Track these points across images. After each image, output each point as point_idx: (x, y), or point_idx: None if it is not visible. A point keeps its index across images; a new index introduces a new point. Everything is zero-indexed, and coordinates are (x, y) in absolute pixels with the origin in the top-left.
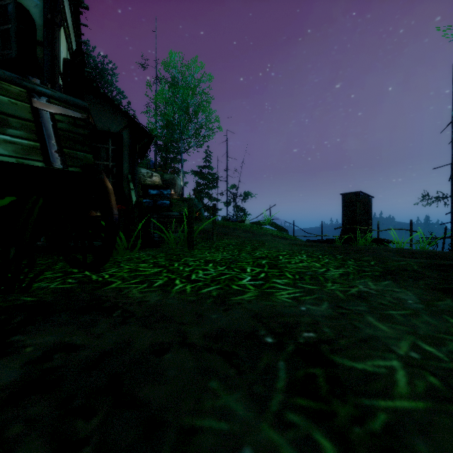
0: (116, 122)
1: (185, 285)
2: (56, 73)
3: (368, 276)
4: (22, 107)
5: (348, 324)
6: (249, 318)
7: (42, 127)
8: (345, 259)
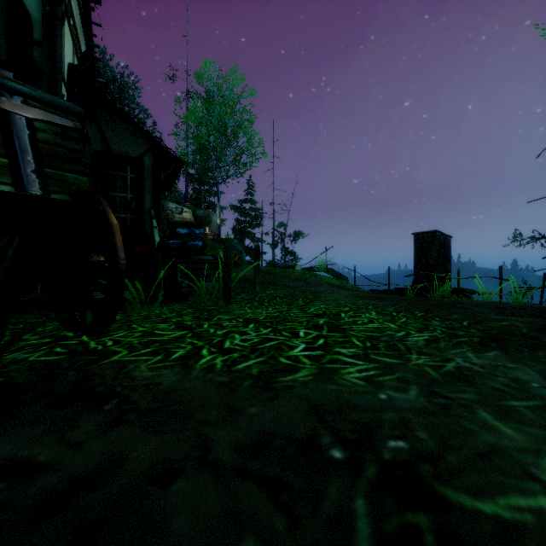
0: (136, 144)
1: (215, 357)
2: (57, 81)
3: (465, 343)
4: None
5: (454, 425)
6: (305, 414)
7: (12, 137)
8: (427, 317)
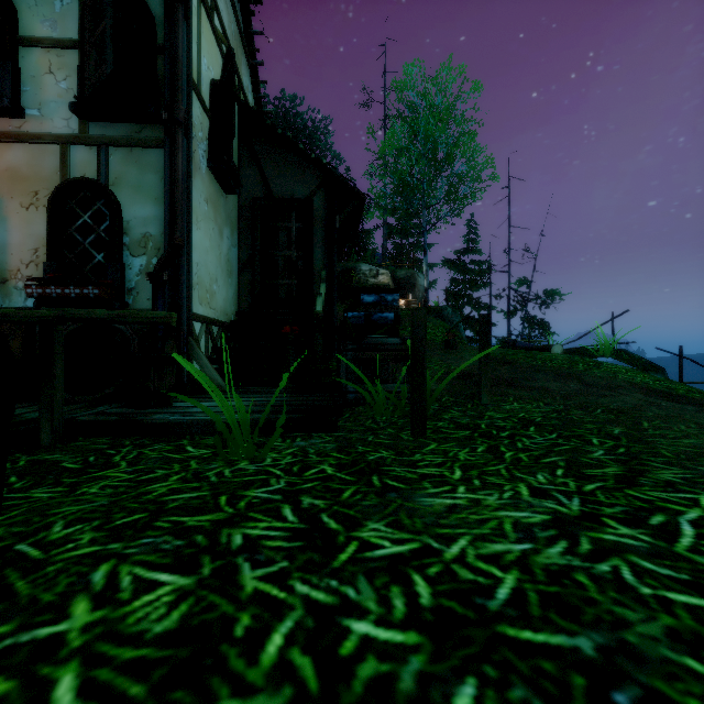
0: (303, 181)
1: None
2: (176, 90)
3: None
4: None
5: None
6: None
7: None
8: None
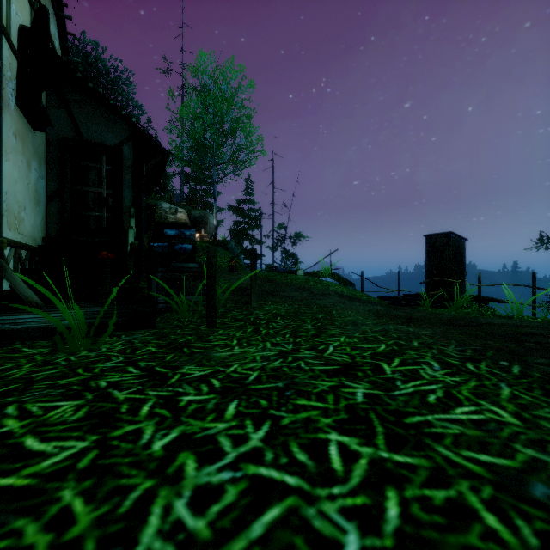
0: (113, 131)
1: None
2: None
3: None
4: None
5: None
6: None
7: None
8: (541, 382)
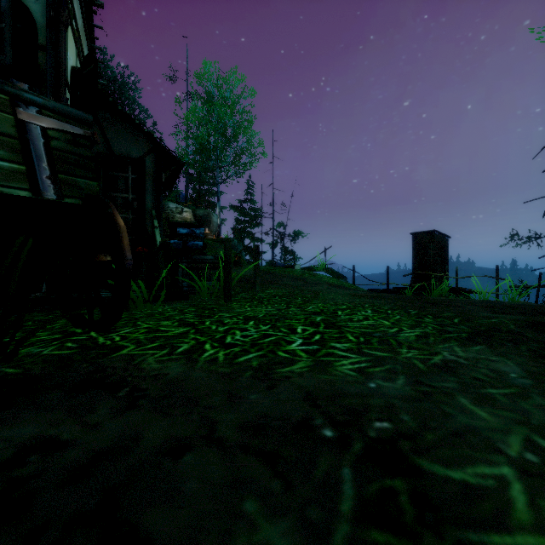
0: (137, 145)
1: (217, 351)
2: (61, 84)
3: (453, 339)
4: (2, 119)
5: (434, 409)
6: (300, 400)
7: (29, 146)
8: (420, 315)
